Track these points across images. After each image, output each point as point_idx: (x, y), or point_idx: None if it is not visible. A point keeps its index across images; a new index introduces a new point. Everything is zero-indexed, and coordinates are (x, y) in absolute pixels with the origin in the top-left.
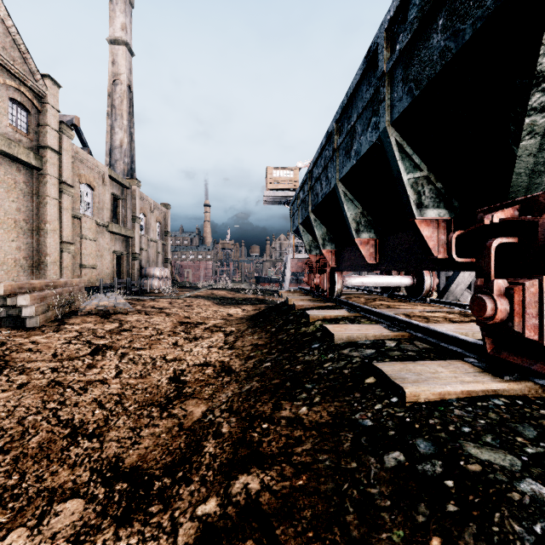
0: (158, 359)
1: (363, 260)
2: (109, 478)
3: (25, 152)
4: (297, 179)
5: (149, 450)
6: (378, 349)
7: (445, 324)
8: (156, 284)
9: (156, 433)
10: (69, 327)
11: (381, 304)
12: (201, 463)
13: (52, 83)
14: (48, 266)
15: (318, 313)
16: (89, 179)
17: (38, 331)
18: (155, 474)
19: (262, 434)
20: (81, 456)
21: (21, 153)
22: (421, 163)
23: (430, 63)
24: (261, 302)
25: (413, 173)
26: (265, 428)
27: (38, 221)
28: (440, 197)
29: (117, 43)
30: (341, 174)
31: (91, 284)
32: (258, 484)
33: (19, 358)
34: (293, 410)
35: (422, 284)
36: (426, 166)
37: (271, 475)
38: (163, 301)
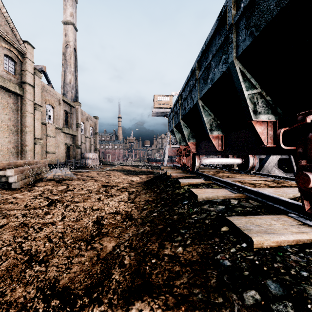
0: (88, 209)
1: (213, 148)
2: (48, 295)
3: (13, 86)
4: (171, 102)
5: (76, 274)
6: (226, 206)
7: (266, 188)
8: (90, 163)
9: (82, 261)
10: (37, 188)
11: (223, 175)
12: (109, 287)
13: (29, 46)
14: (27, 152)
15: (185, 181)
16: (51, 102)
17: (18, 191)
18: (78, 294)
19: (152, 268)
20: (32, 276)
21: (11, 86)
22: (256, 83)
23: (268, 11)
24: (151, 173)
25: (251, 90)
26: (153, 263)
27: (21, 126)
28: (269, 107)
29: (67, 23)
30: (201, 94)
31: (52, 163)
32: (149, 311)
33: (4, 207)
34: (172, 249)
35: (248, 163)
36: (259, 86)
37: (158, 304)
38: (94, 172)
